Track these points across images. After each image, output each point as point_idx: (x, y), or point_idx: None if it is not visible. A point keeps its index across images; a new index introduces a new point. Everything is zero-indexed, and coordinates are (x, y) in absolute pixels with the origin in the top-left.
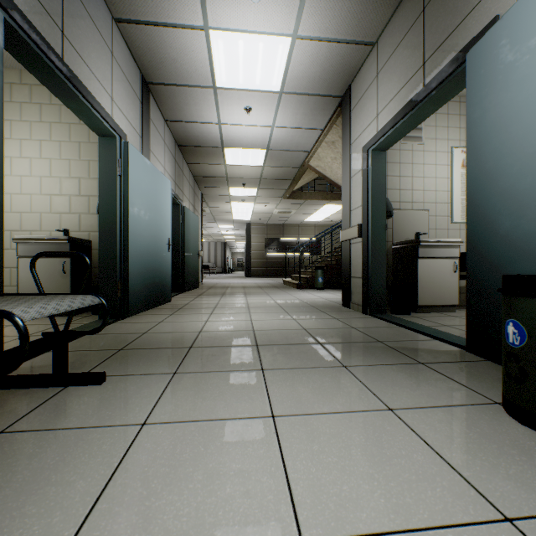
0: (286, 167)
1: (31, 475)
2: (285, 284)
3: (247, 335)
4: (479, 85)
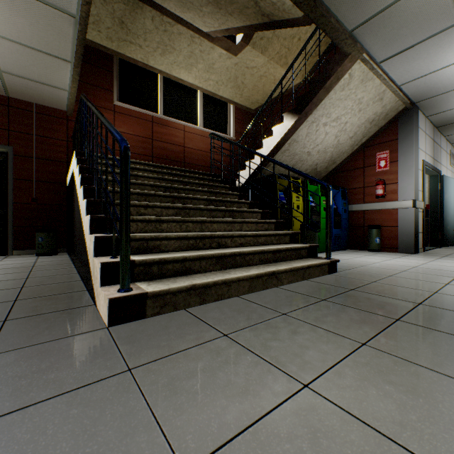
0: (378, 10)
1: None
2: (192, 304)
3: None
4: (444, 185)
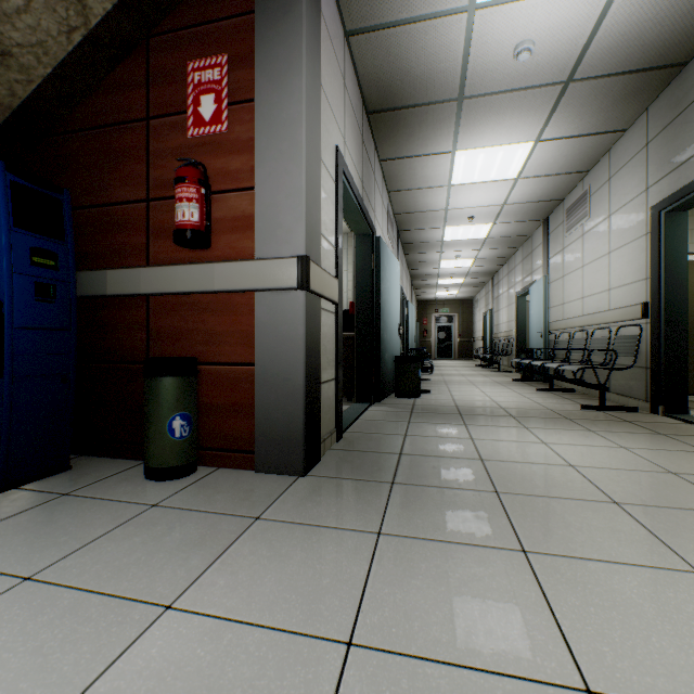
0: None
1: (551, 401)
2: None
3: (528, 423)
4: (382, 262)
